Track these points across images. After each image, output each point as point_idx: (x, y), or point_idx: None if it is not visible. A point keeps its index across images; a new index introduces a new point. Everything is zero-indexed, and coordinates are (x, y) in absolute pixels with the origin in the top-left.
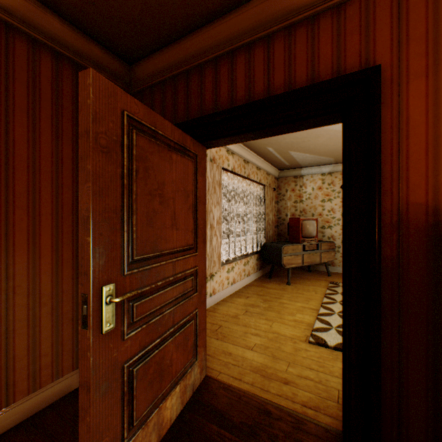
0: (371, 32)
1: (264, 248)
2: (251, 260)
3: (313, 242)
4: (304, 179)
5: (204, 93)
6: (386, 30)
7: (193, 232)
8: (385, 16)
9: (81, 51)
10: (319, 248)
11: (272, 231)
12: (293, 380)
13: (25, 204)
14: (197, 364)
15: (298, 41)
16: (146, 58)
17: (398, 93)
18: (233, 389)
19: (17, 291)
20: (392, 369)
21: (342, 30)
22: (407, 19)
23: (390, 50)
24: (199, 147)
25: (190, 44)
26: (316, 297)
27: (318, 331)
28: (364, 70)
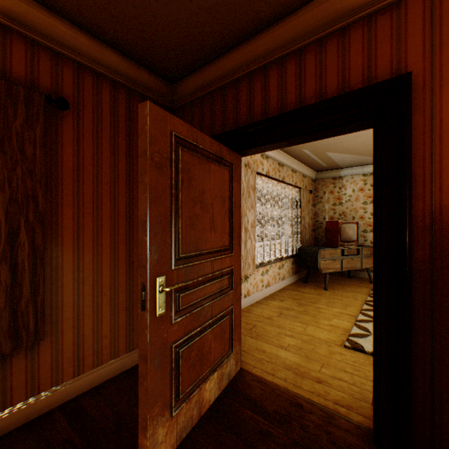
0: (402, 40)
1: (299, 252)
2: (286, 264)
3: (353, 246)
4: (344, 181)
5: (239, 106)
6: (418, 36)
7: (229, 234)
8: (417, 23)
9: (132, 77)
10: (360, 253)
11: (308, 234)
12: (326, 380)
13: (91, 210)
14: (232, 356)
15: (329, 53)
16: (187, 77)
17: (430, 98)
18: (266, 382)
19: (85, 281)
20: (424, 370)
21: (373, 39)
22: (441, 24)
23: (422, 55)
24: (235, 156)
25: (226, 62)
26: (355, 303)
27: (354, 337)
28: (394, 78)
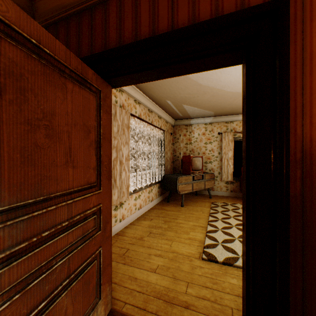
0: None
1: (164, 179)
2: (154, 189)
3: (200, 173)
4: (193, 127)
5: (109, 30)
6: None
7: (96, 169)
8: None
9: None
10: (204, 178)
11: (170, 165)
12: (193, 302)
13: None
14: (100, 303)
15: None
16: None
17: (301, 30)
18: None
19: None
20: (296, 306)
21: None
22: None
23: None
24: (104, 84)
25: None
26: (203, 216)
27: (208, 248)
28: (272, 1)
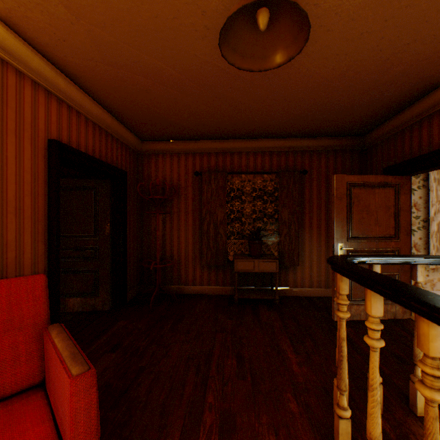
0: None
1: None
2: None
3: None
4: None
5: (403, 146)
6: None
7: (393, 228)
8: None
9: (336, 144)
10: None
11: None
12: None
13: (315, 215)
14: (398, 305)
15: None
16: (370, 132)
17: None
18: None
19: (313, 247)
20: None
21: None
22: None
23: None
24: (401, 178)
25: (392, 122)
26: None
27: None
28: None
